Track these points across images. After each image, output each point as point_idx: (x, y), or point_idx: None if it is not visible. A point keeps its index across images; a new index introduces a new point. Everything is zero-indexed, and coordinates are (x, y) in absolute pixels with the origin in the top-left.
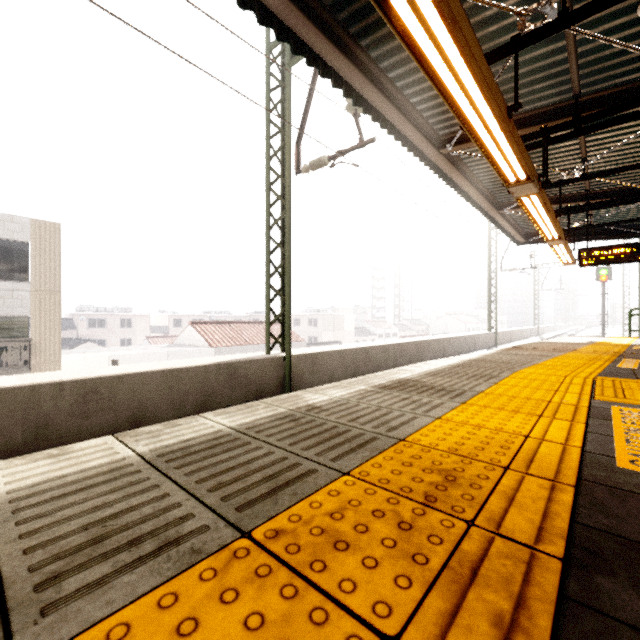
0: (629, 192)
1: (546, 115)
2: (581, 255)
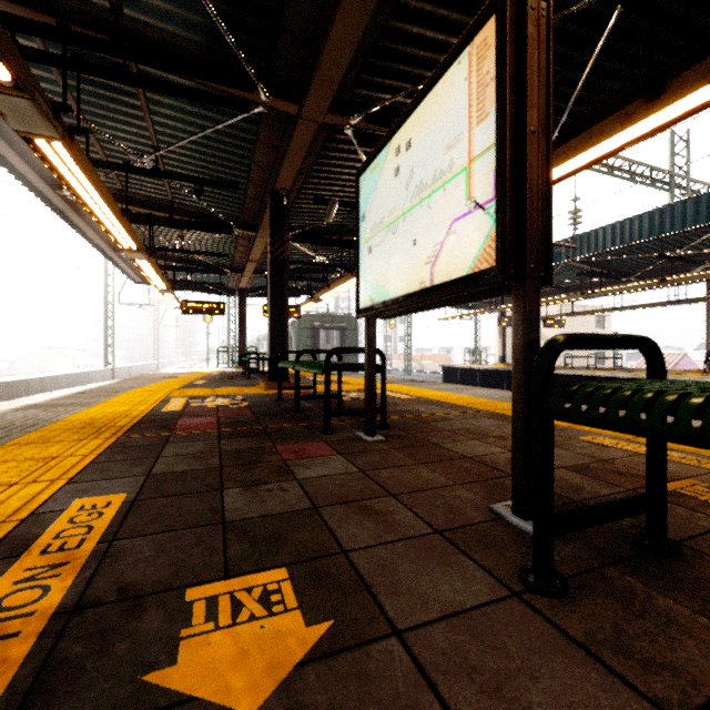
0: (212, 266)
1: (152, 205)
2: (183, 305)
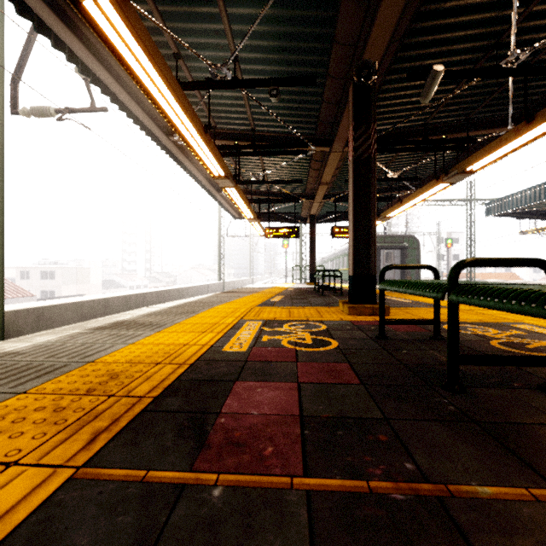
0: (288, 196)
1: (238, 136)
2: (266, 231)
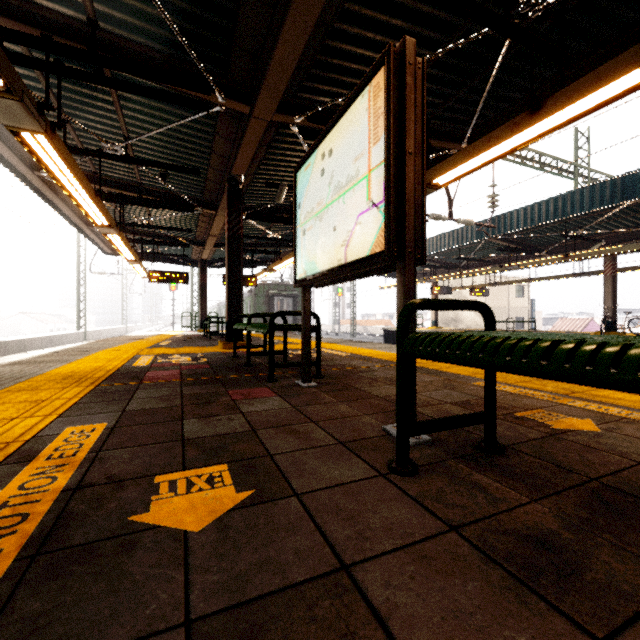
0: (176, 240)
1: (123, 185)
2: (150, 274)
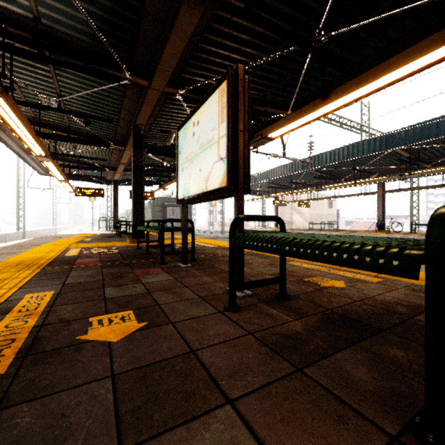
0: (95, 166)
1: (55, 127)
2: (76, 190)
